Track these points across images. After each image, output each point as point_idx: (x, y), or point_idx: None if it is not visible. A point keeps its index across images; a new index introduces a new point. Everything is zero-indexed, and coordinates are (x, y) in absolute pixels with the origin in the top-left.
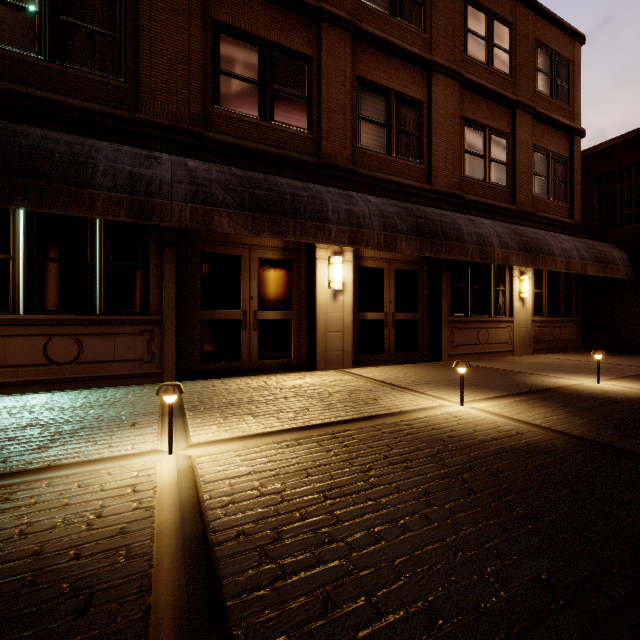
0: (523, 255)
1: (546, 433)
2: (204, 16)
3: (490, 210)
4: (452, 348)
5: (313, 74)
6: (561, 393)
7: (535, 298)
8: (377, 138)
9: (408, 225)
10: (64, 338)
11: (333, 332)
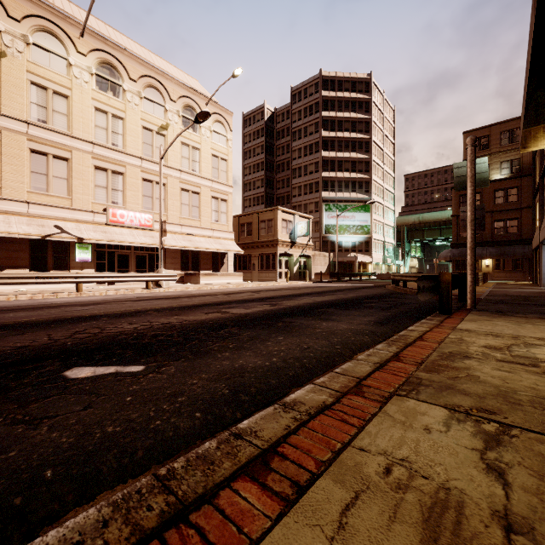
0: None
1: None
2: None
3: None
4: None
5: None
6: None
7: None
8: None
9: None
10: (508, 274)
11: None
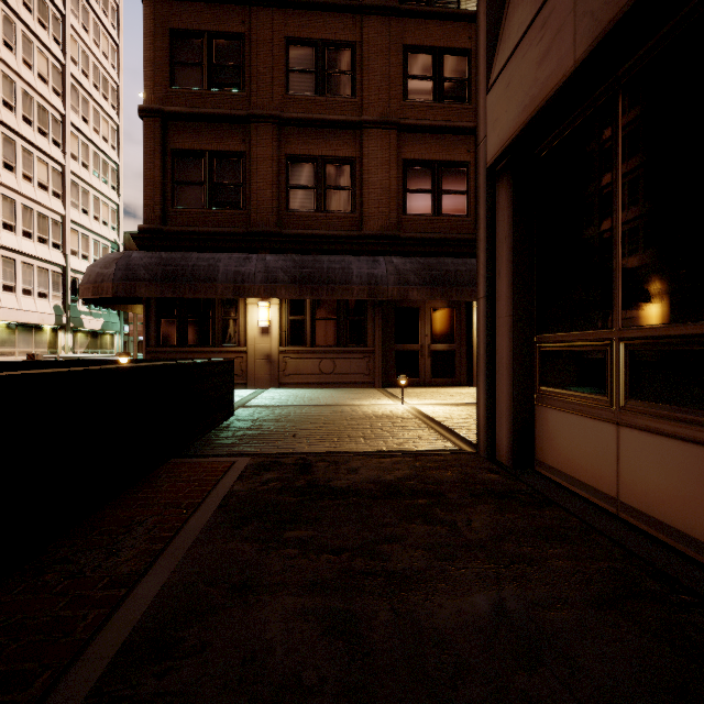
0: None
1: None
2: (397, 159)
3: None
4: None
5: (471, 174)
6: None
7: None
8: None
9: None
10: (327, 360)
11: None
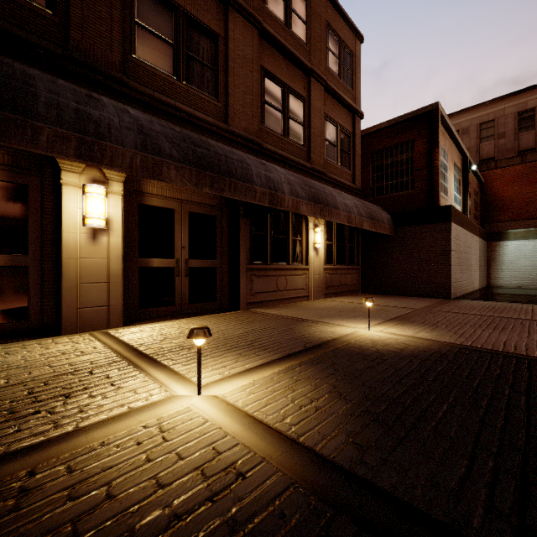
0: (312, 205)
1: (286, 462)
2: None
3: (287, 163)
4: (251, 296)
5: None
6: (334, 349)
7: (327, 249)
8: (161, 55)
9: (181, 151)
10: None
11: (91, 283)
